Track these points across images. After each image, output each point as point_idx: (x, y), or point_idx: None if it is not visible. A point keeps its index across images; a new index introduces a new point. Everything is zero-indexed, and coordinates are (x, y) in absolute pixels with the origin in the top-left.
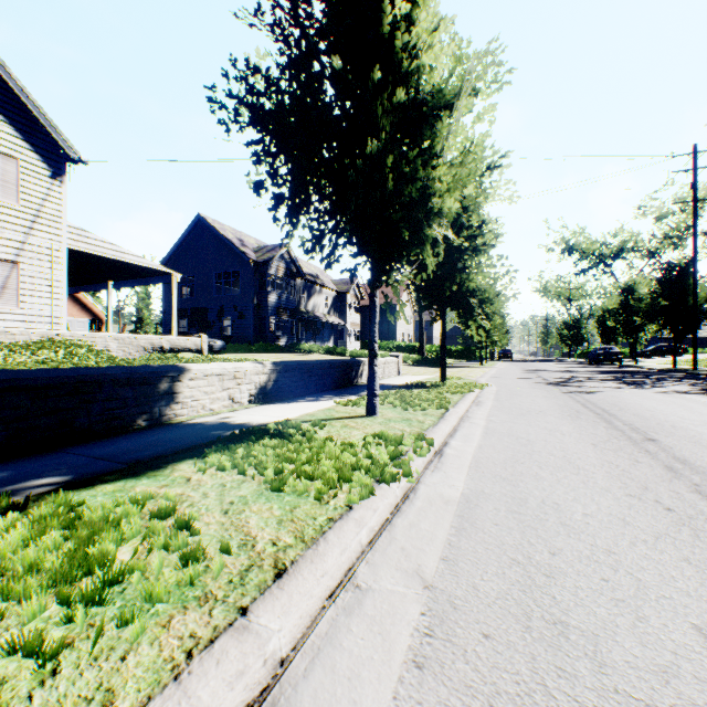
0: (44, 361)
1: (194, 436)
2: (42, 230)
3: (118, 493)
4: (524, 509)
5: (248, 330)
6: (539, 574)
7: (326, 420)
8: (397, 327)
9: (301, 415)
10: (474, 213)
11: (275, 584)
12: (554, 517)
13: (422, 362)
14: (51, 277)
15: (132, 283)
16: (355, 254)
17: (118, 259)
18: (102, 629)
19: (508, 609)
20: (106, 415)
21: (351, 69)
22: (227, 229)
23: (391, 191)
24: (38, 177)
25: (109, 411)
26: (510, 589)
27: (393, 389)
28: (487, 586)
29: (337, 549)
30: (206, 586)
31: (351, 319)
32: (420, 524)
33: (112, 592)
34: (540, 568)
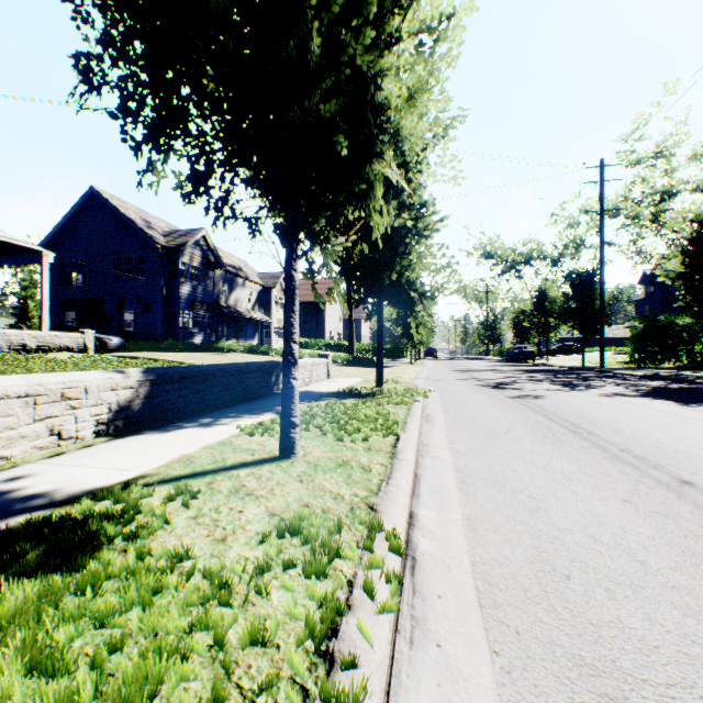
0: None
1: None
2: None
3: None
4: None
5: (155, 326)
6: None
7: (208, 474)
8: (326, 325)
9: (168, 463)
10: (415, 194)
11: None
12: None
13: (353, 362)
14: None
15: None
16: (251, 180)
17: None
18: None
19: None
20: None
21: None
22: (129, 207)
23: (317, 48)
24: None
25: None
26: None
27: (322, 399)
28: None
29: None
30: None
31: (278, 316)
32: None
33: None
34: None
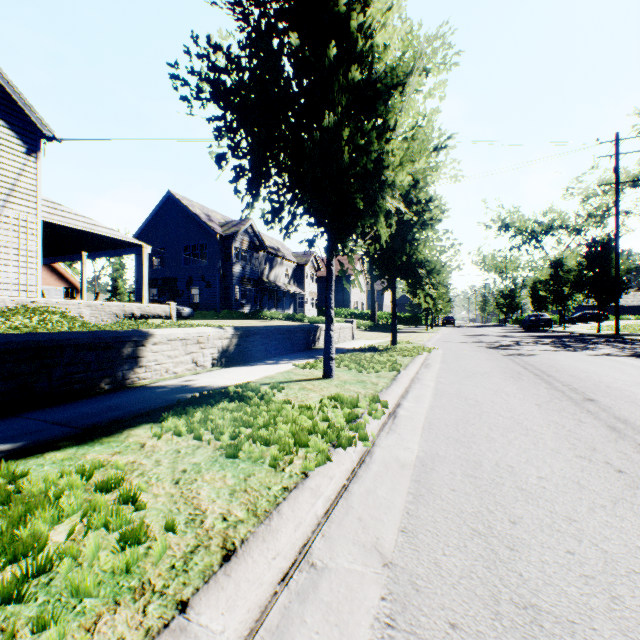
0: (17, 327)
1: (155, 400)
2: (17, 203)
3: (67, 461)
4: (479, 473)
5: (214, 298)
6: (502, 547)
7: (284, 382)
8: (351, 296)
9: (260, 378)
10: (422, 191)
11: (222, 570)
12: (509, 481)
13: (374, 328)
14: (26, 248)
15: (105, 254)
16: (312, 223)
17: (91, 231)
18: (11, 637)
19: (474, 590)
20: (68, 379)
21: (309, 47)
22: (195, 205)
23: (347, 162)
24: (13, 153)
25: (71, 375)
26: (474, 565)
27: (348, 352)
28: (450, 562)
29: (291, 524)
30: (144, 573)
31: (310, 289)
32: (377, 490)
33: (36, 584)
34: (503, 539)
